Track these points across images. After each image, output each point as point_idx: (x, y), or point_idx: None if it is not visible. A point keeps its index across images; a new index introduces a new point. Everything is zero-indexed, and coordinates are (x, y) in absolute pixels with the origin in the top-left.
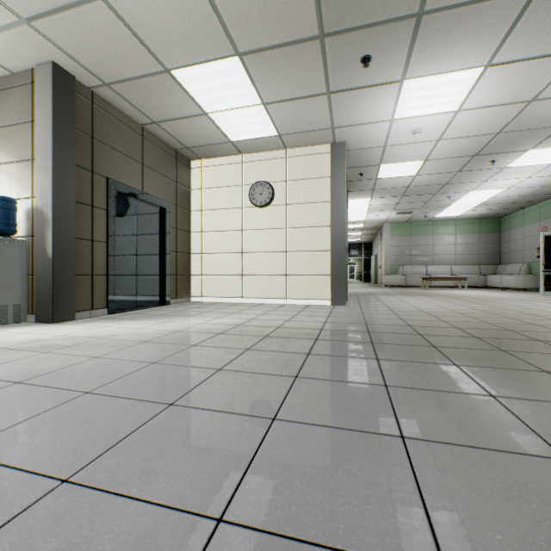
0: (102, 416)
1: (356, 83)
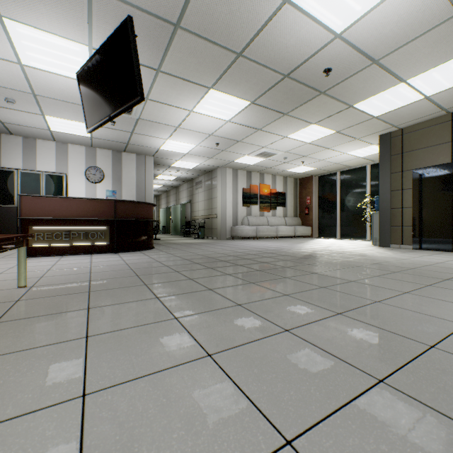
0: (274, 246)
1: (354, 57)
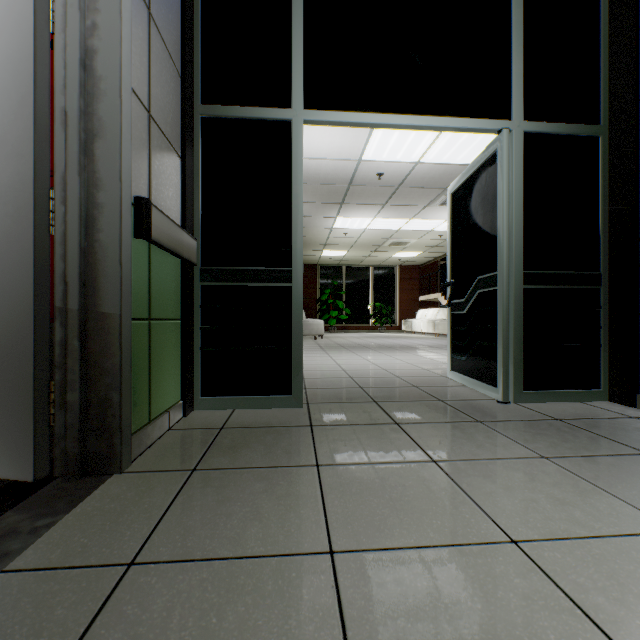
0: None
1: None
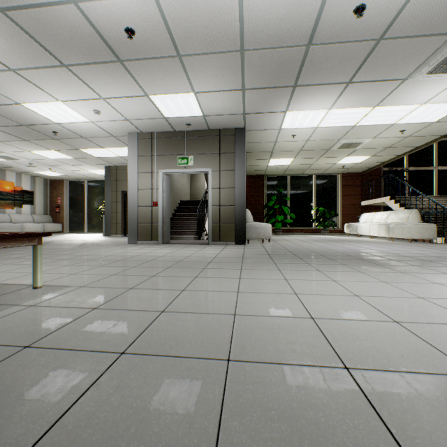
0: None
1: (71, 133)
